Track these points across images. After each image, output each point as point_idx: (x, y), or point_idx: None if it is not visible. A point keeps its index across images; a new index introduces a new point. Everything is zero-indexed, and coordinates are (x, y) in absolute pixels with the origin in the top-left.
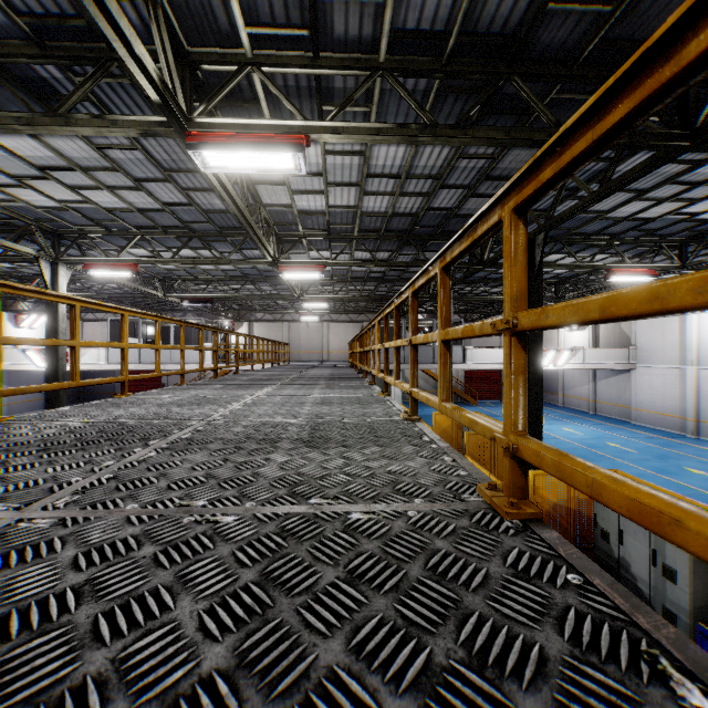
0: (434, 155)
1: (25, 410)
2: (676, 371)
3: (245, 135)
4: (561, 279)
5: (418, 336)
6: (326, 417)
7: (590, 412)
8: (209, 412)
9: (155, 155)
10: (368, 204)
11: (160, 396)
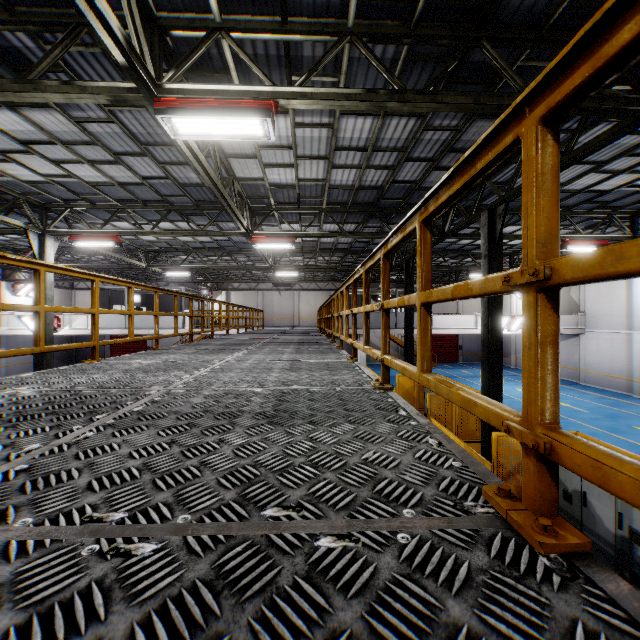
0: (400, 127)
1: (23, 371)
2: (623, 335)
3: (213, 101)
4: (515, 250)
5: (392, 300)
6: (294, 385)
7: None
8: (173, 379)
9: (131, 128)
10: (336, 177)
11: (131, 361)
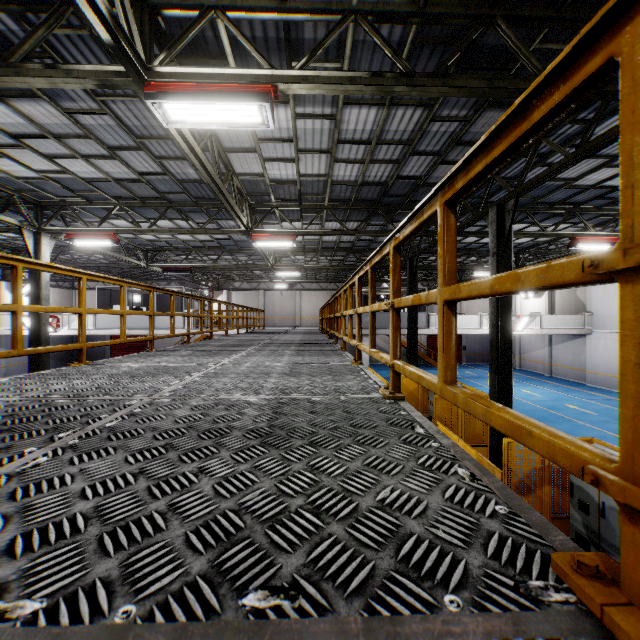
0: (405, 118)
1: (22, 372)
2: None
3: (208, 85)
4: (521, 249)
5: (404, 298)
6: (293, 393)
7: (546, 374)
8: (161, 385)
9: (125, 120)
10: (339, 172)
11: (120, 364)
